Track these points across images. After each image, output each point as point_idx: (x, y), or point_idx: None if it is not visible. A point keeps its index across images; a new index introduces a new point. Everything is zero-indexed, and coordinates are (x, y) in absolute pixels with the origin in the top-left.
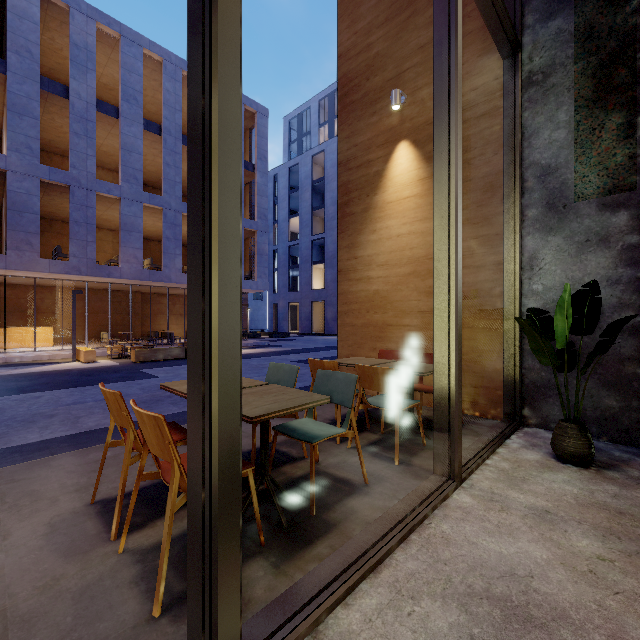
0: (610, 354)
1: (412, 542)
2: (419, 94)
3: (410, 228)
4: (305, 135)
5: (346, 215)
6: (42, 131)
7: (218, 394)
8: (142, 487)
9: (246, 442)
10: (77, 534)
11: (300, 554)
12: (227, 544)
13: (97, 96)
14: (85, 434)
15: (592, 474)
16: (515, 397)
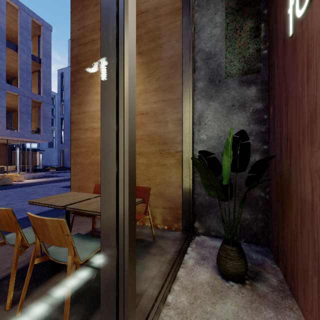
0: None
1: None
2: None
3: None
4: None
5: (77, 80)
6: None
7: None
8: None
9: None
10: None
11: None
12: None
13: None
14: None
15: (250, 293)
16: (190, 214)
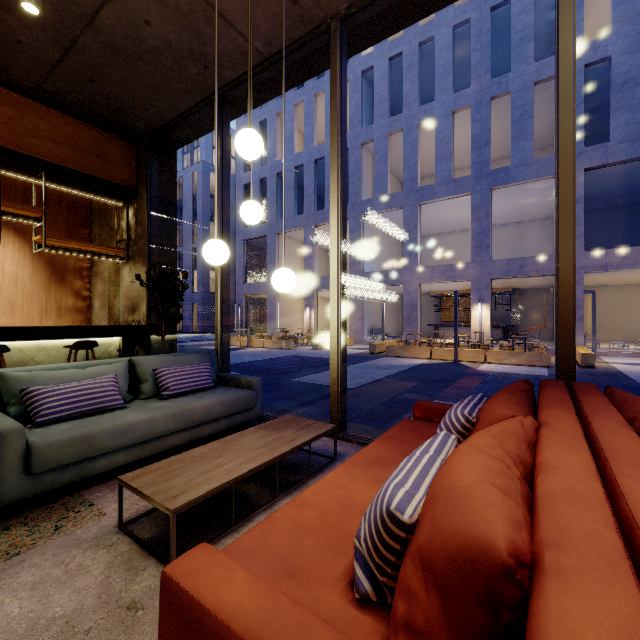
0: None
1: None
2: None
3: None
4: None
5: None
6: None
7: None
8: None
9: None
10: None
11: None
12: None
13: None
14: None
15: None
16: None
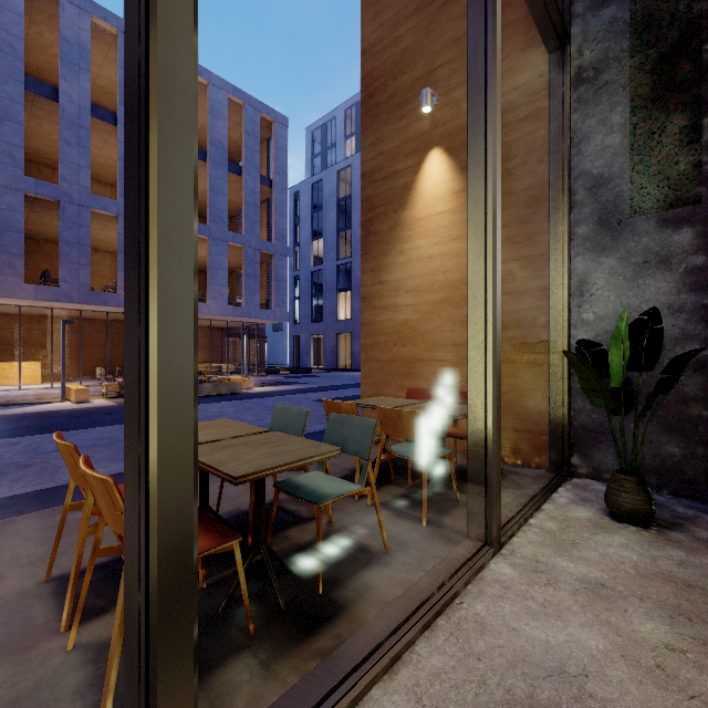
0: (672, 393)
1: (439, 629)
2: (453, 94)
3: (443, 248)
4: (330, 148)
5: (371, 234)
6: (29, 139)
7: (158, 457)
8: (113, 558)
9: (248, 499)
10: (19, 624)
11: (298, 648)
12: (173, 665)
13: (93, 100)
14: (63, 488)
15: (653, 536)
16: (563, 443)
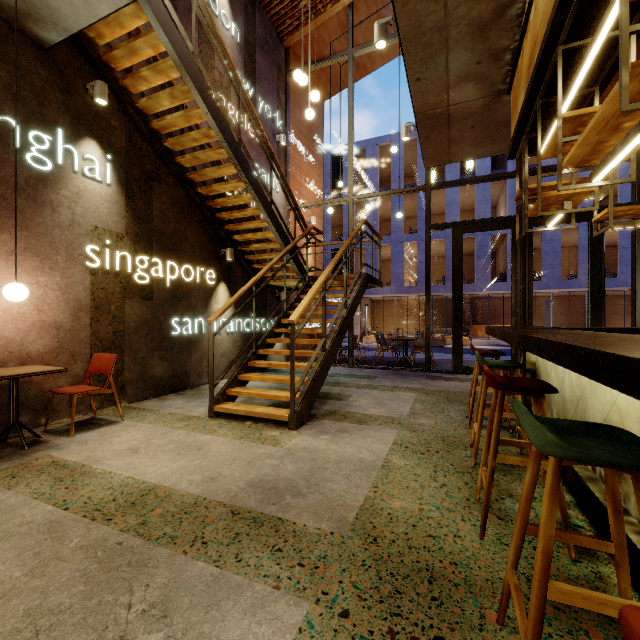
0: None
1: None
2: None
3: None
4: None
5: None
6: None
7: None
8: None
9: None
10: None
11: None
12: None
13: None
14: None
15: None
16: None
